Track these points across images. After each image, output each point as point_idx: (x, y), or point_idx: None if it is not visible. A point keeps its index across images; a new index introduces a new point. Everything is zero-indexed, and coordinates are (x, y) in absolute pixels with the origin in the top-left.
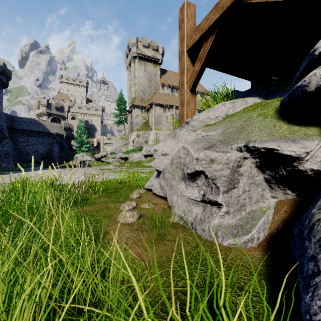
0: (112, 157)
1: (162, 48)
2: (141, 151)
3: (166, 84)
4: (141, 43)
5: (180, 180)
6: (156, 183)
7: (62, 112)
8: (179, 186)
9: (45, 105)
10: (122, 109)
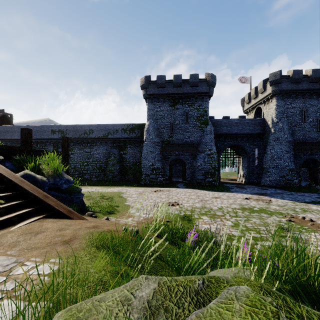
0: None
1: None
2: None
3: None
4: None
5: None
6: None
7: None
8: None
9: None
10: None
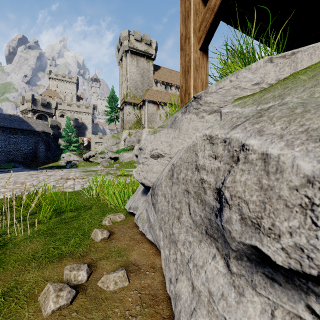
0: (100, 157)
1: (156, 43)
2: (132, 151)
3: (160, 80)
4: (133, 37)
5: (201, 236)
6: (141, 205)
7: (49, 109)
8: (197, 257)
9: (30, 100)
10: (113, 106)
